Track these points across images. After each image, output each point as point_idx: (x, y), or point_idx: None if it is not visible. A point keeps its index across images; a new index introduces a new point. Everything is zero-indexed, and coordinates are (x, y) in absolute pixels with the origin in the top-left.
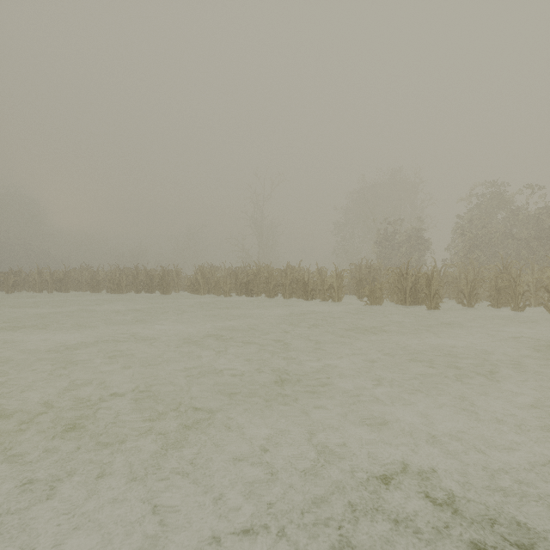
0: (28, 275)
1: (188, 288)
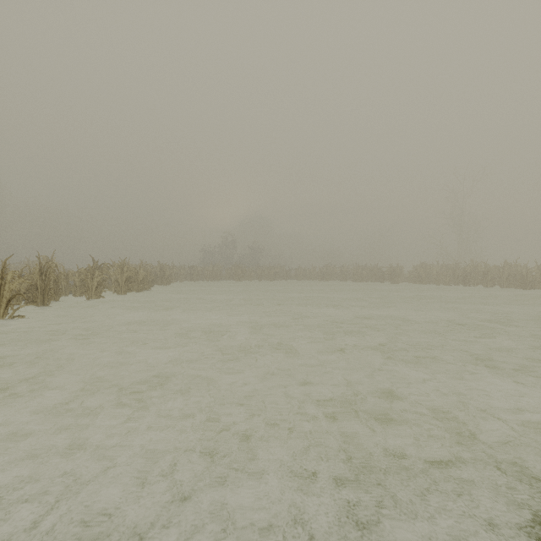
0: (304, 270)
1: (411, 279)
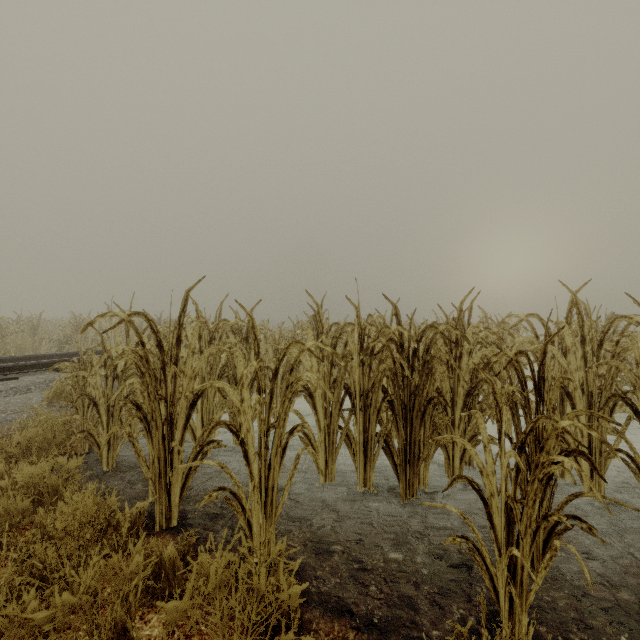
0: None
1: None
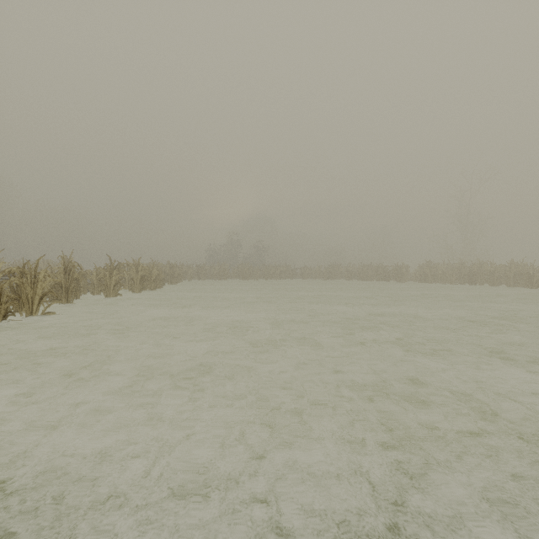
0: (309, 269)
1: (417, 278)
